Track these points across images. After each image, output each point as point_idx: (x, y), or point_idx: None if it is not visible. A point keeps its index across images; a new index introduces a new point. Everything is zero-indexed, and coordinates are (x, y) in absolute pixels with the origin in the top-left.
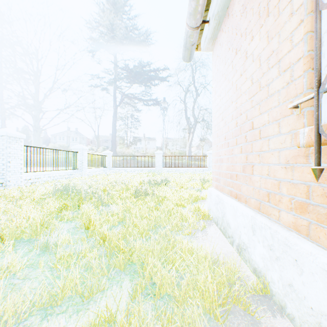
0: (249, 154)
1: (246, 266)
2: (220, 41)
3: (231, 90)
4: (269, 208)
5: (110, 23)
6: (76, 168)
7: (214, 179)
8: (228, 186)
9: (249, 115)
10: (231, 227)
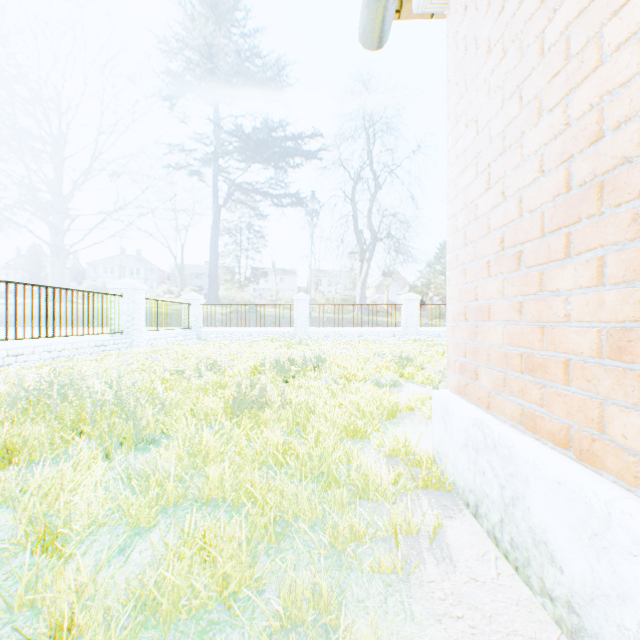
0: None
1: None
2: None
3: (535, 73)
4: None
5: (204, 38)
6: (119, 330)
7: (453, 366)
8: (519, 395)
9: None
10: (567, 568)
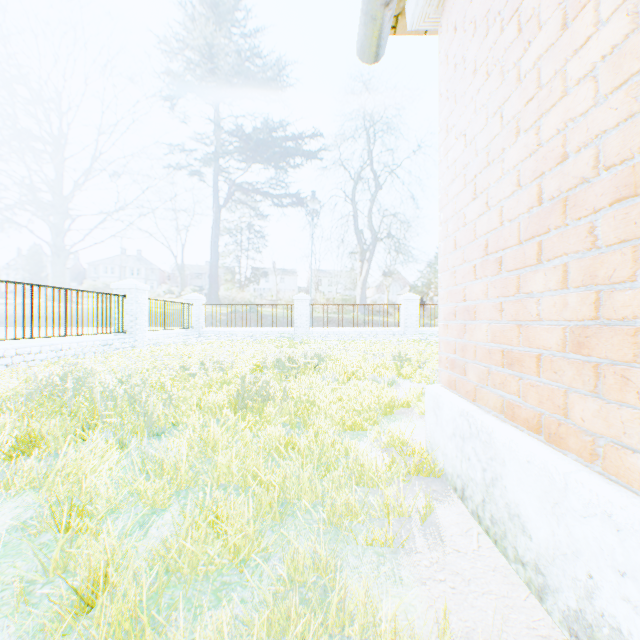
0: (609, 287)
1: None
2: None
3: (513, 97)
4: None
5: (205, 39)
6: (123, 330)
7: (445, 363)
8: (500, 388)
9: (613, 148)
10: (535, 535)
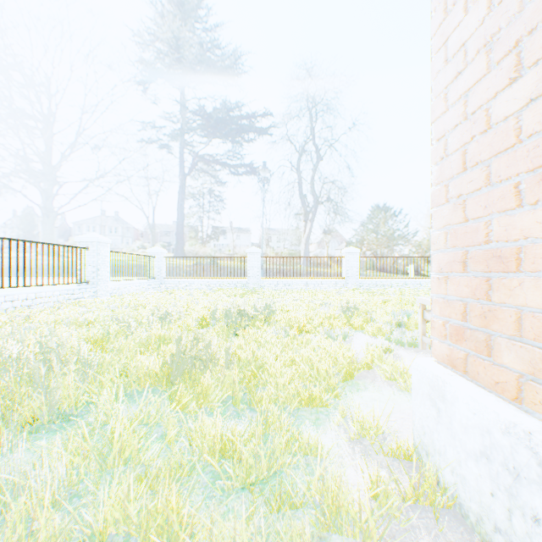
0: None
1: None
2: None
3: None
4: None
5: (170, 28)
6: (85, 280)
7: (441, 330)
8: None
9: None
10: None
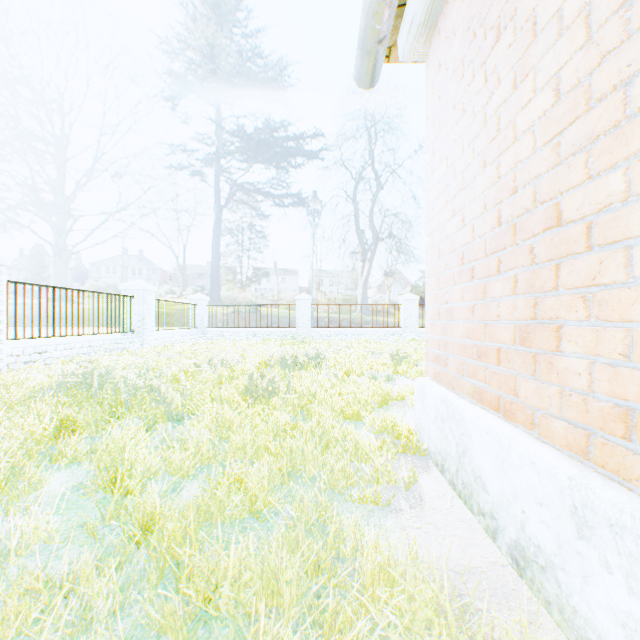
0: (543, 294)
1: (550, 624)
2: (449, 26)
3: (481, 135)
4: (632, 457)
5: (207, 41)
6: (131, 330)
7: (431, 358)
8: (472, 377)
9: (544, 189)
10: (490, 489)
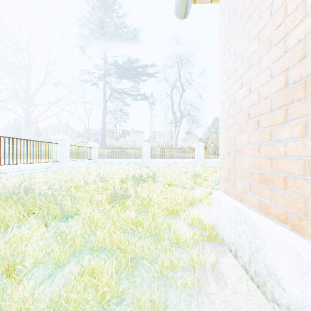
0: None
1: None
2: None
3: (267, 25)
4: None
5: (99, 18)
6: (56, 160)
7: (223, 179)
8: (258, 195)
9: None
10: (287, 289)
